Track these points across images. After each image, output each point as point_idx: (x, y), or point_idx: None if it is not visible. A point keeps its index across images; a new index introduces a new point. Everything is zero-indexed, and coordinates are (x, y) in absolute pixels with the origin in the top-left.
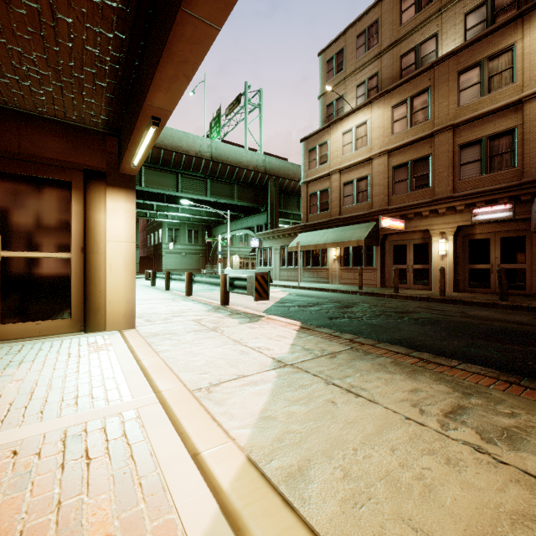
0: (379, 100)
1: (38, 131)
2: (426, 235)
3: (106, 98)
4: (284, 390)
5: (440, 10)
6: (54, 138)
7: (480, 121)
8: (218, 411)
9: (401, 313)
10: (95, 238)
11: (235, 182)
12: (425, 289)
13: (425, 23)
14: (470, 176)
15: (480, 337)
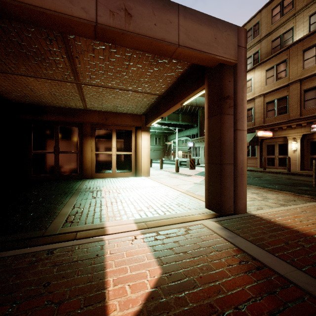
0: (258, 67)
1: (125, 117)
2: (286, 139)
3: (146, 109)
4: (195, 186)
5: (294, 15)
6: (129, 118)
7: (315, 76)
8: (180, 187)
9: (256, 177)
10: (138, 147)
11: (180, 112)
12: (285, 169)
13: (285, 22)
14: (310, 107)
15: (279, 184)
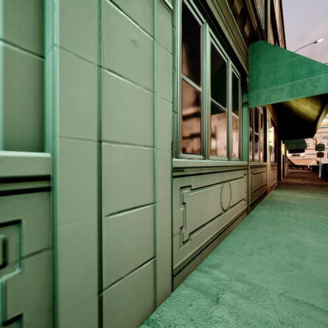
0: None
1: None
2: None
3: None
4: None
5: None
6: None
7: None
8: None
9: None
10: None
11: None
12: None
13: None
14: None
15: None
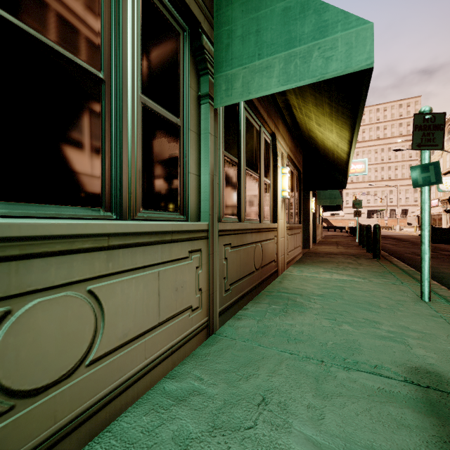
0: None
1: None
2: None
3: None
4: None
5: None
6: None
7: None
8: None
9: None
10: None
11: None
12: None
13: None
14: None
15: None
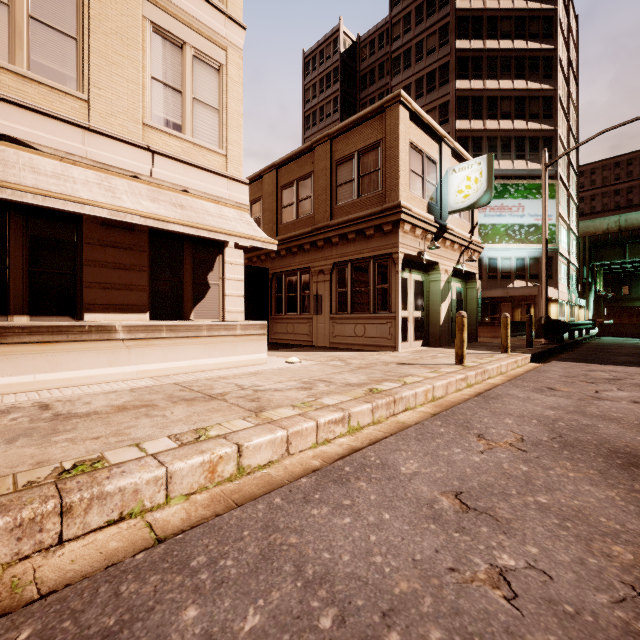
0: None
1: None
2: None
3: None
4: None
5: None
6: None
7: None
8: None
9: None
10: (549, 312)
11: None
12: None
13: None
14: None
15: None
